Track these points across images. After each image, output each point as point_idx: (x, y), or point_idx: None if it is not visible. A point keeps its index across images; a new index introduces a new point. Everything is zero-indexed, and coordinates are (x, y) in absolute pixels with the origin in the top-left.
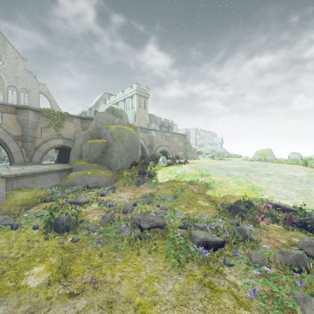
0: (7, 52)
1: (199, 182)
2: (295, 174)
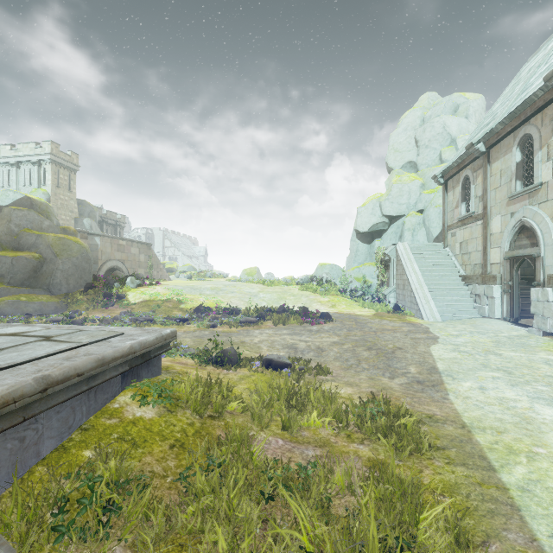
0: None
1: (174, 299)
2: (251, 291)
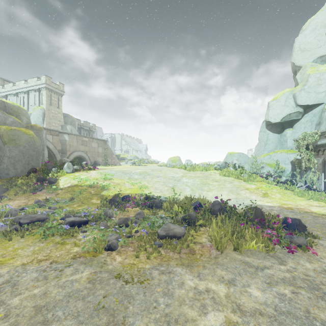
0: None
1: (99, 185)
2: (175, 176)
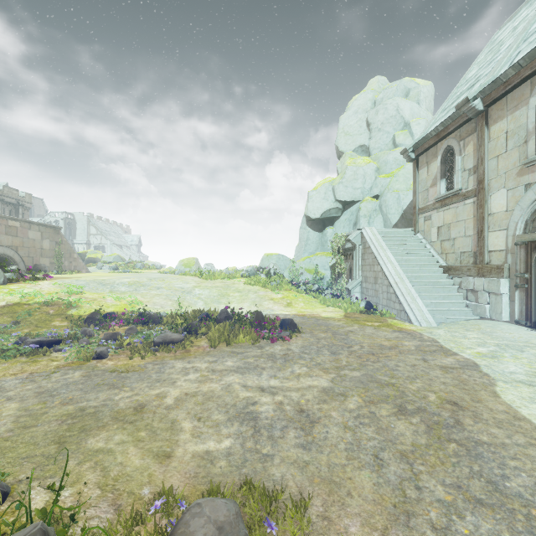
0: None
1: (62, 301)
2: (184, 286)
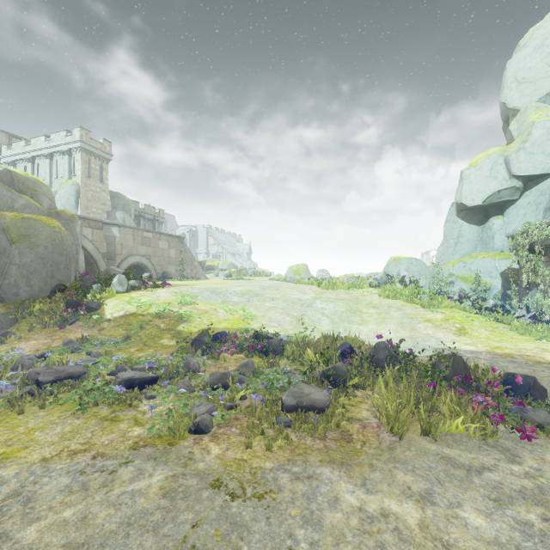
0: None
1: (173, 313)
2: (302, 297)
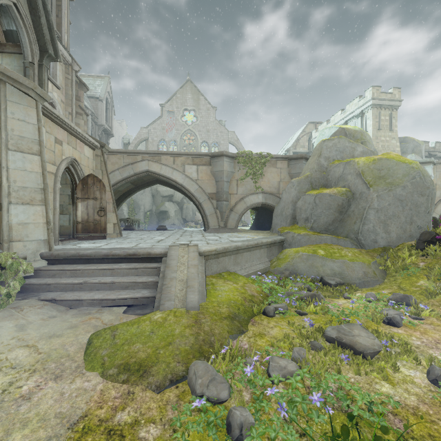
0: (200, 106)
1: None
2: None
